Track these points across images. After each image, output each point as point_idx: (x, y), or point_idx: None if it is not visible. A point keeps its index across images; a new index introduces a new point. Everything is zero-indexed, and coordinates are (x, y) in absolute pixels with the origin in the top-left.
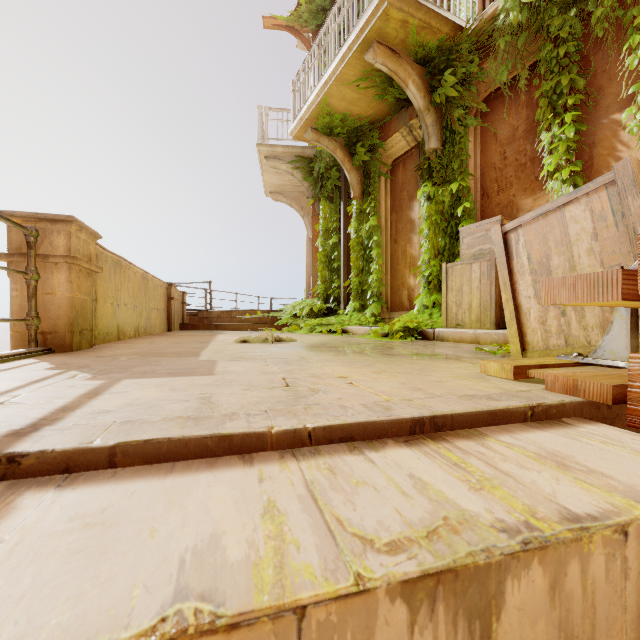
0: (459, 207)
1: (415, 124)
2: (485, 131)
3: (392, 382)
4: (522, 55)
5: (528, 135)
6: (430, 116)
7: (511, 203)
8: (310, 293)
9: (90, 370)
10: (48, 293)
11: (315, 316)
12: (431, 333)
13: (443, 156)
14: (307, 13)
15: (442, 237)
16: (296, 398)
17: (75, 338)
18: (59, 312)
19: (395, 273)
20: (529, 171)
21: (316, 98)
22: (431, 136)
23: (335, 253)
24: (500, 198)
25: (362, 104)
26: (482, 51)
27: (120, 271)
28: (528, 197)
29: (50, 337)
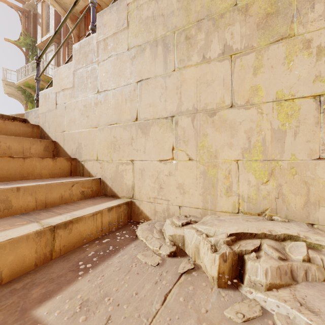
0: None
1: None
2: None
3: None
4: None
5: None
6: None
7: None
8: None
9: None
10: None
11: None
12: None
13: None
14: (23, 43)
15: None
16: None
17: None
18: None
19: None
20: None
21: (24, 80)
22: None
23: None
24: None
25: None
26: None
27: None
28: None
29: None
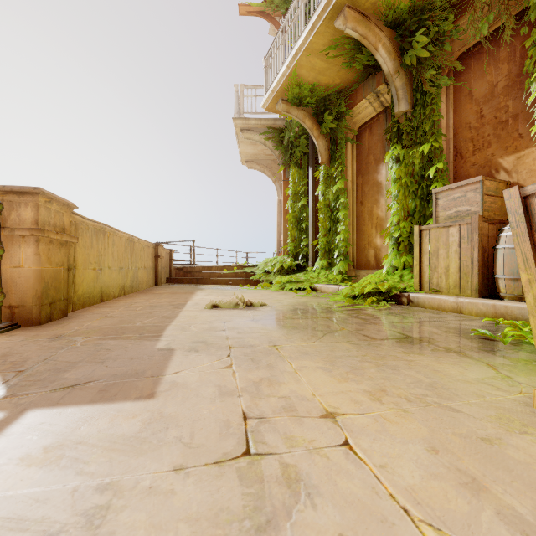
0: (431, 168)
1: (382, 90)
2: (458, 91)
3: (412, 441)
4: (507, 4)
5: (510, 90)
6: (400, 79)
7: (489, 163)
8: (281, 249)
9: (15, 375)
10: (15, 266)
11: (285, 272)
12: (404, 298)
13: (413, 118)
14: None
15: (412, 199)
16: (257, 531)
17: (44, 311)
18: (26, 285)
19: (361, 233)
20: (511, 128)
21: (286, 70)
22: (401, 99)
23: (303, 214)
24: (476, 158)
25: (330, 73)
26: (457, 8)
27: (103, 237)
28: (510, 156)
29: (17, 311)
